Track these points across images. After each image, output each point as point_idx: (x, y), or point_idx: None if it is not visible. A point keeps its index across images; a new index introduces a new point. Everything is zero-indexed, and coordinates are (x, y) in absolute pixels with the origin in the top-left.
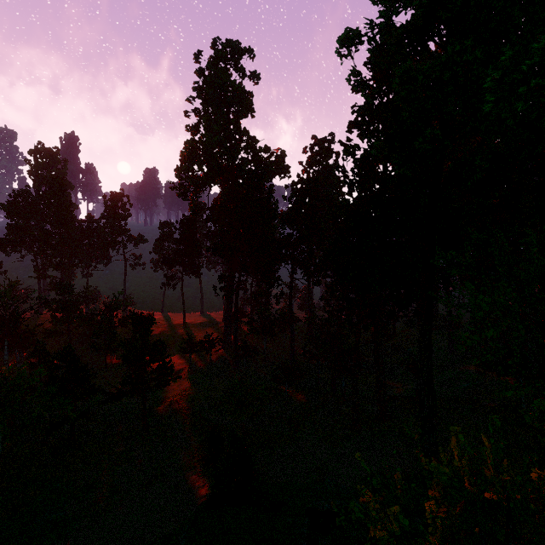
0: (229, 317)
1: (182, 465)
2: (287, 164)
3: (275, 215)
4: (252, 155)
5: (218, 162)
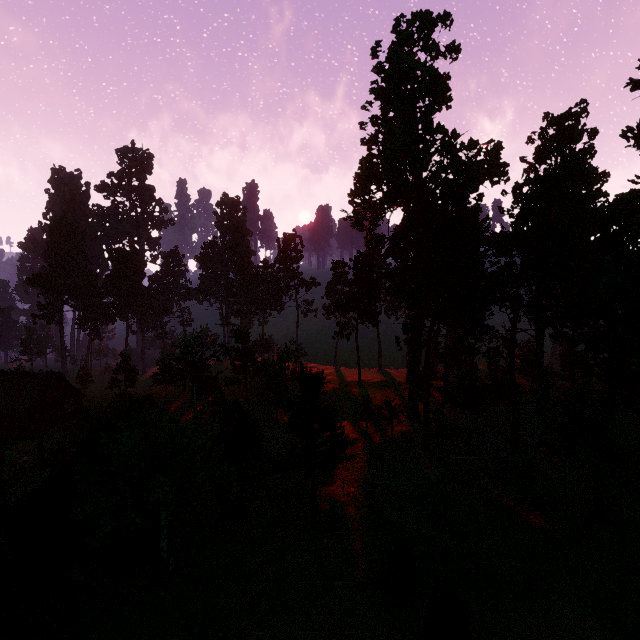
0: (416, 378)
1: (358, 581)
2: (503, 162)
3: (486, 237)
4: (449, 158)
5: (402, 175)
